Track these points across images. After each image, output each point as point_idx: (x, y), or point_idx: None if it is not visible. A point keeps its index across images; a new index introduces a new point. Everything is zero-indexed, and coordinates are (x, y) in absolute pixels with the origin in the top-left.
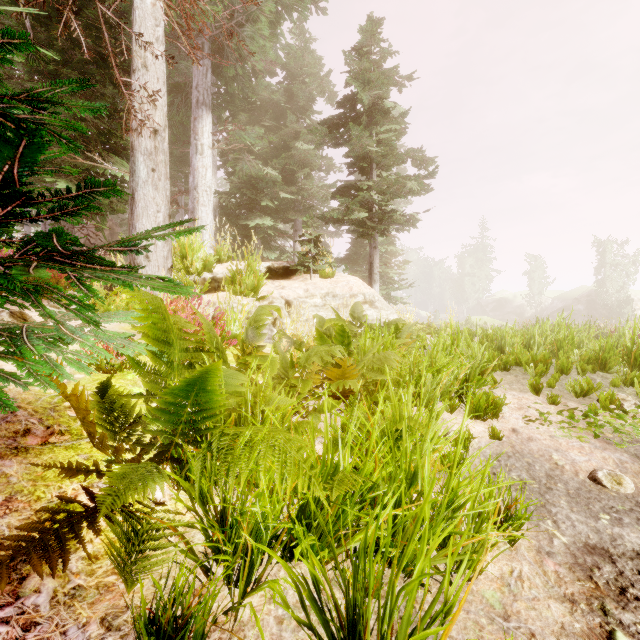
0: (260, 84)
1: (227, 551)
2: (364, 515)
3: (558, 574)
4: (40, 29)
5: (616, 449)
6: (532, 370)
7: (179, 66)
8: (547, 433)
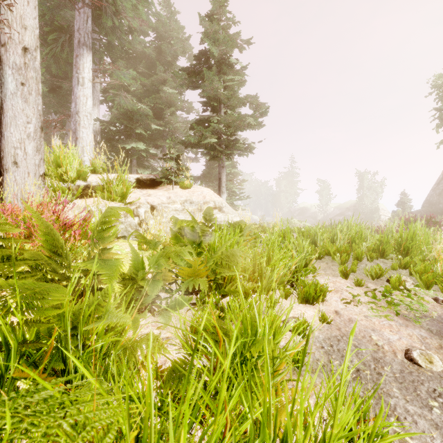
0: (135, 39)
1: None
2: None
3: None
4: None
5: (414, 325)
6: (338, 259)
7: (65, 14)
8: (362, 314)
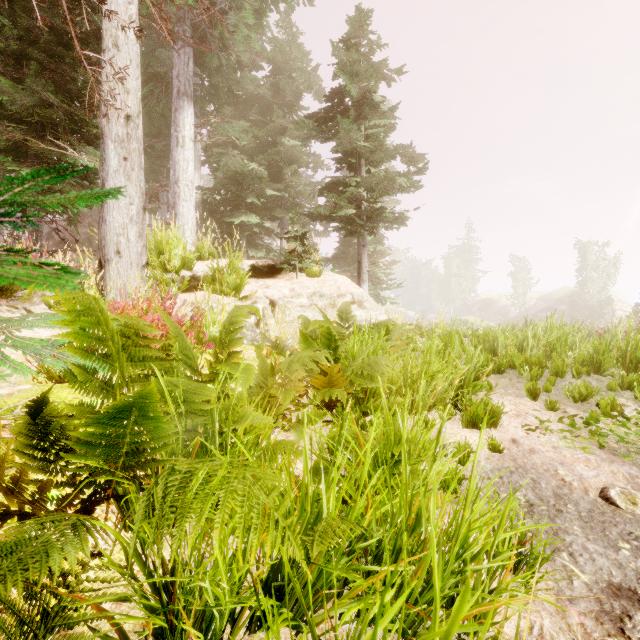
0: (245, 77)
1: (169, 639)
2: (354, 574)
3: (585, 628)
4: (2, 5)
5: (624, 461)
6: (527, 373)
7: (160, 55)
8: (549, 444)
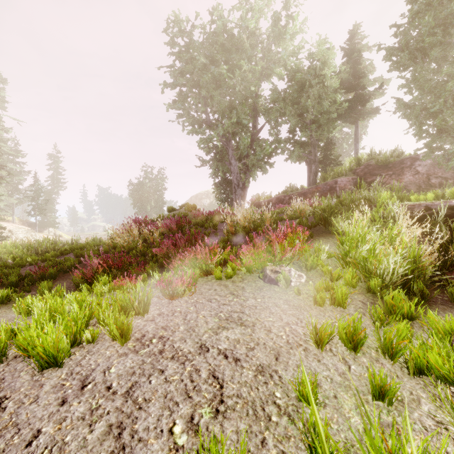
0: None
1: None
2: None
3: None
4: None
5: None
6: None
7: None
8: None
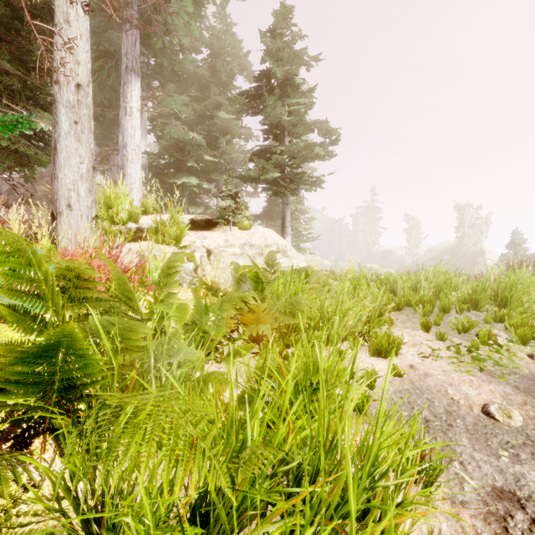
0: (186, 59)
1: None
2: (276, 496)
3: (476, 529)
4: None
5: (499, 381)
6: (420, 310)
7: (110, 36)
8: (440, 368)
